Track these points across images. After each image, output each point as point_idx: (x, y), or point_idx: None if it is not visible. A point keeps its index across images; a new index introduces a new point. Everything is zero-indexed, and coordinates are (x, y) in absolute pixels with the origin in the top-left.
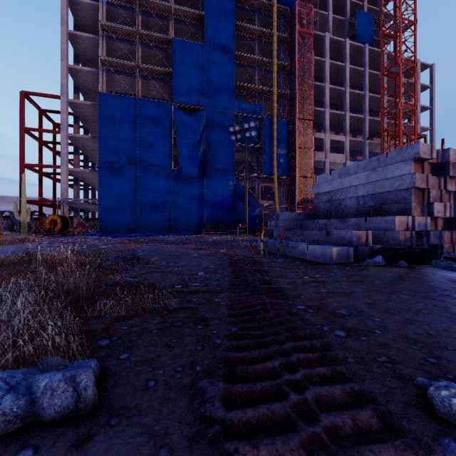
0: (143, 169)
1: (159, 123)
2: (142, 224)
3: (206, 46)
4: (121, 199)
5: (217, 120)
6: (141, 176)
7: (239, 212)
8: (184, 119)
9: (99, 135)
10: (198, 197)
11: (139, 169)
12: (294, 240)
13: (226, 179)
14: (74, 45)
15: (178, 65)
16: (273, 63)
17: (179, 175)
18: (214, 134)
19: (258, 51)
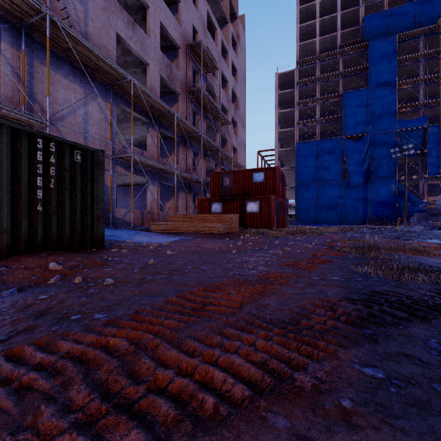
0: (322, 183)
1: (333, 152)
2: (321, 218)
3: (369, 88)
4: (308, 203)
5: (380, 139)
6: (321, 188)
7: (400, 208)
8: (351, 146)
9: (296, 167)
10: (363, 198)
11: (319, 184)
12: (417, 225)
13: (388, 183)
14: (279, 116)
15: (347, 109)
16: (440, 77)
17: (348, 184)
18: (376, 151)
19: (422, 69)
